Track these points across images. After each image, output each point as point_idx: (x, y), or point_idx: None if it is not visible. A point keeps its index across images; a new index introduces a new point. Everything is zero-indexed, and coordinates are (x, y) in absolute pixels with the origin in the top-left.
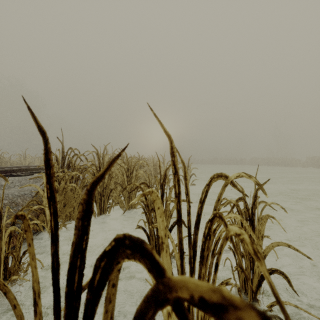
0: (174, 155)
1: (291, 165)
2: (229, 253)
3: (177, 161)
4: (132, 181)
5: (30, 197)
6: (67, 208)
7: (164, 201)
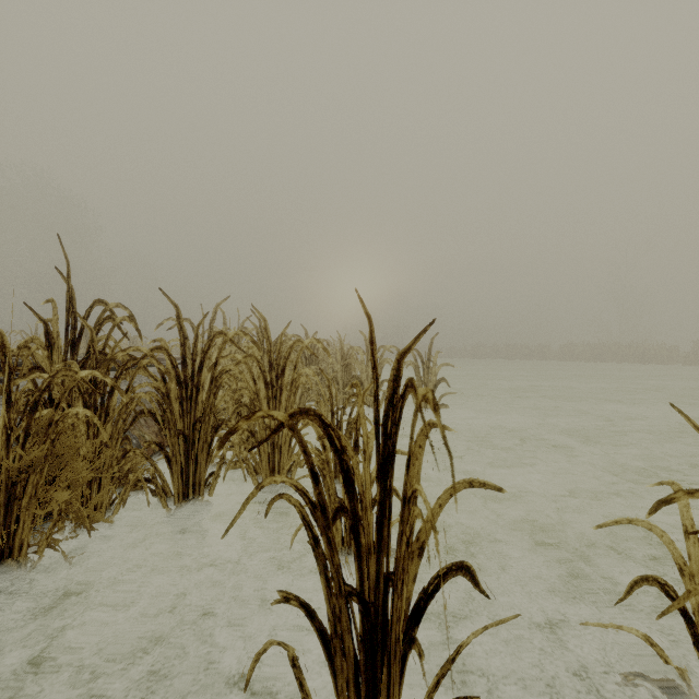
0: None
1: (657, 360)
2: (643, 685)
3: None
4: (283, 399)
5: None
6: (57, 489)
7: None
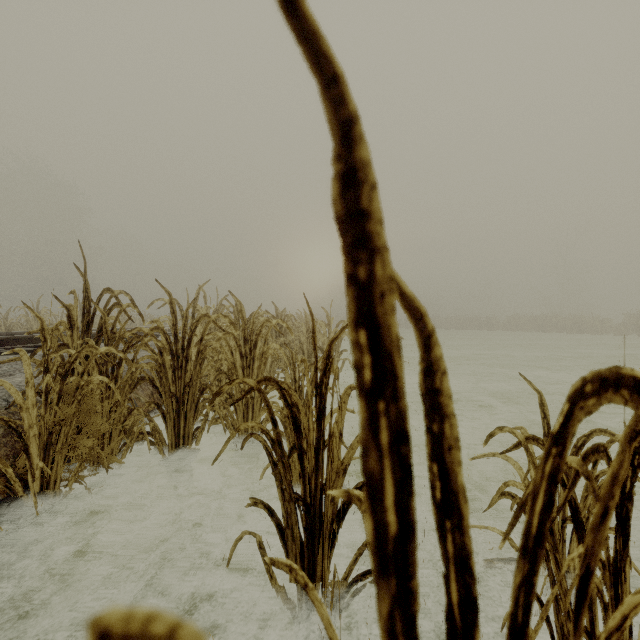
0: (371, 240)
1: (592, 330)
2: (502, 567)
3: (390, 293)
4: (255, 368)
5: (2, 408)
6: (84, 437)
7: (328, 420)
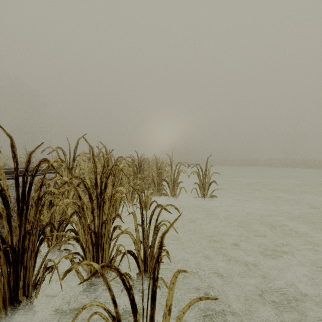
0: None
1: (314, 166)
2: None
3: None
4: (106, 208)
5: None
6: None
7: (181, 318)
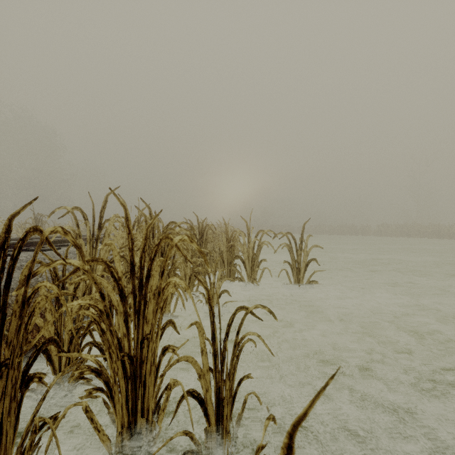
0: None
1: (449, 236)
2: None
3: None
4: (150, 311)
5: None
6: None
7: None
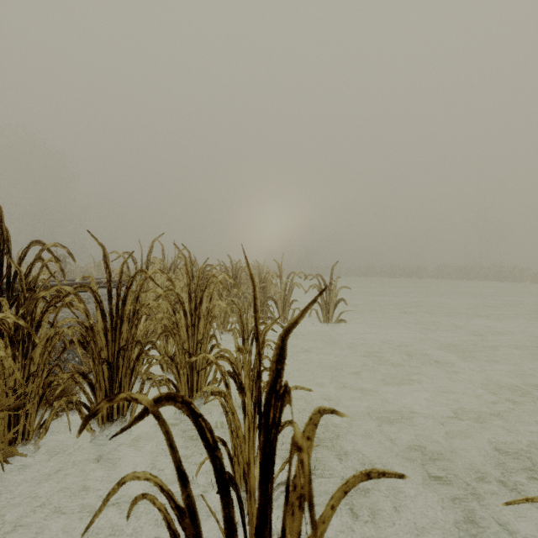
0: None
1: (511, 278)
2: None
3: None
4: (201, 326)
5: None
6: None
7: None
